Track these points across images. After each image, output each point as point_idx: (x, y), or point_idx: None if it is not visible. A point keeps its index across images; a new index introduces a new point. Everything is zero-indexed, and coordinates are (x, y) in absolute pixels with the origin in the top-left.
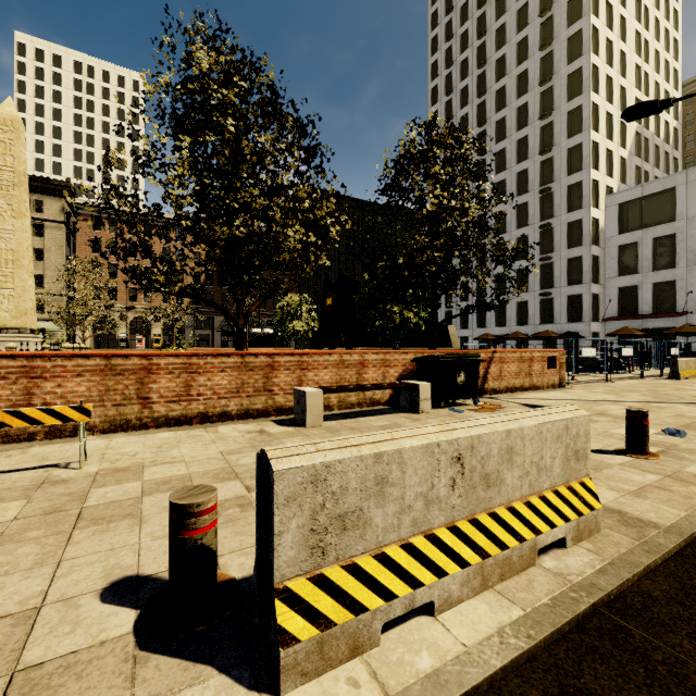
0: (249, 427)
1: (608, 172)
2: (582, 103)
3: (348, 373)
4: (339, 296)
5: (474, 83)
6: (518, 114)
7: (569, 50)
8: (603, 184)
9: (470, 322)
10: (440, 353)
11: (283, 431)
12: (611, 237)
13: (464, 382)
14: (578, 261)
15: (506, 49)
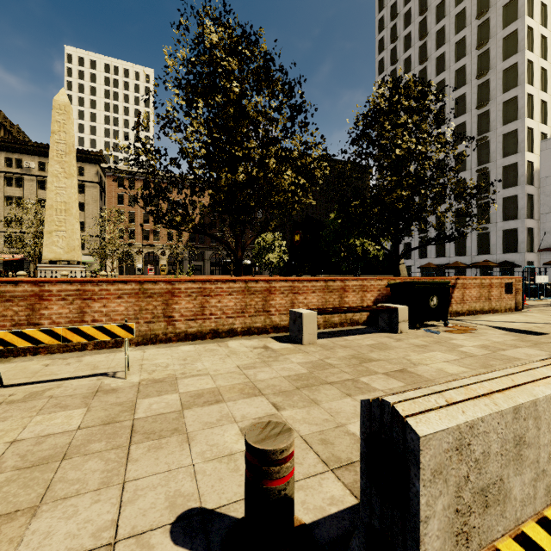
0: (254, 343)
1: (542, 120)
2: (517, 61)
3: (332, 297)
4: (305, 233)
5: (416, 52)
6: (456, 76)
7: (504, 16)
8: (537, 131)
9: (412, 253)
10: (410, 280)
11: (284, 347)
12: (546, 177)
13: (436, 305)
14: (513, 199)
15: (445, 21)
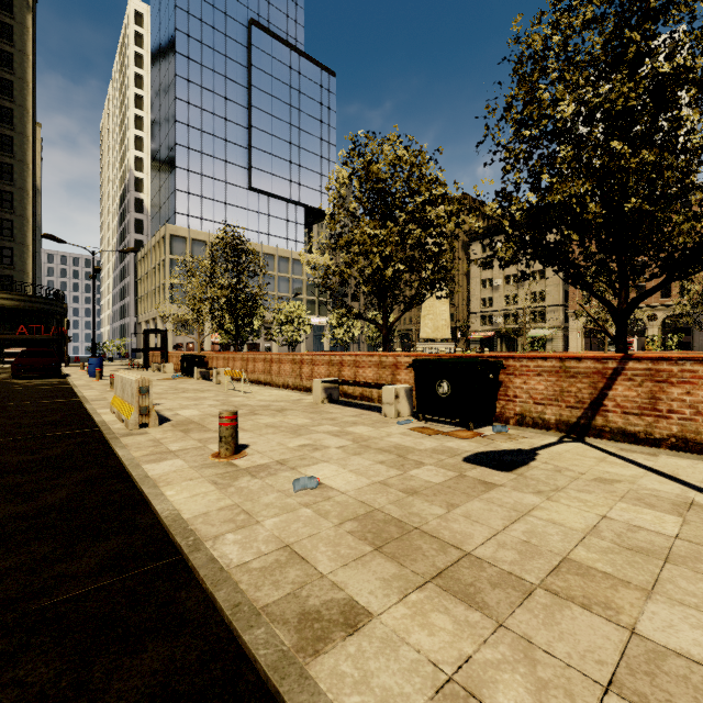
0: (310, 398)
1: None
2: None
3: (385, 373)
4: None
5: None
6: None
7: None
8: None
9: None
10: (490, 358)
11: (304, 401)
12: None
13: (449, 395)
14: None
15: None
